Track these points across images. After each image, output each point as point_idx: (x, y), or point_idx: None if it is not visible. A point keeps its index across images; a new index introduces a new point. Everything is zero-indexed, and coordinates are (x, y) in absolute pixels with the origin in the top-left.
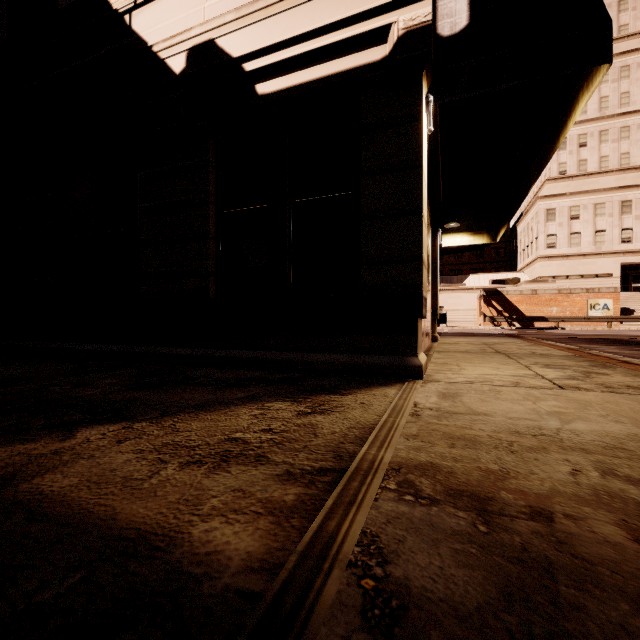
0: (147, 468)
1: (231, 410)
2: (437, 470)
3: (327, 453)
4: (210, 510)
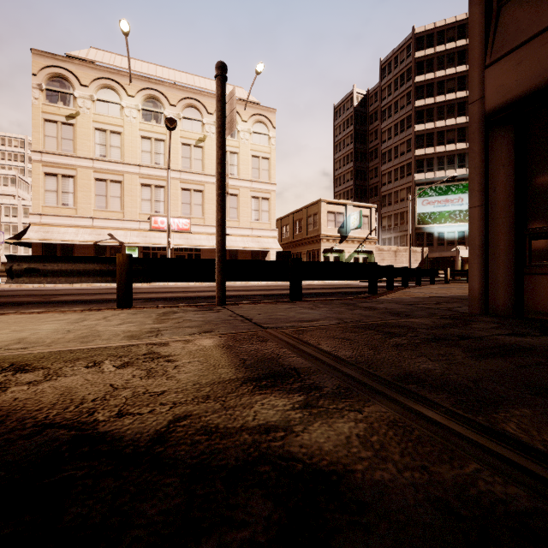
0: (188, 366)
1: (6, 402)
2: (132, 336)
3: (127, 348)
4: (201, 347)
